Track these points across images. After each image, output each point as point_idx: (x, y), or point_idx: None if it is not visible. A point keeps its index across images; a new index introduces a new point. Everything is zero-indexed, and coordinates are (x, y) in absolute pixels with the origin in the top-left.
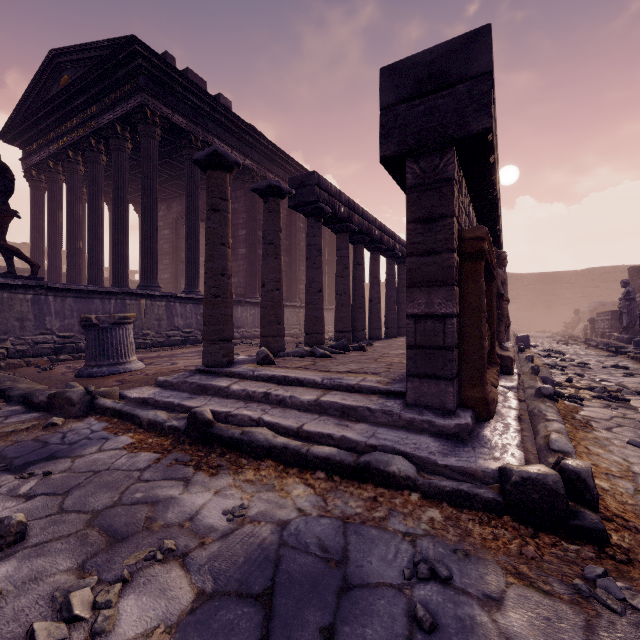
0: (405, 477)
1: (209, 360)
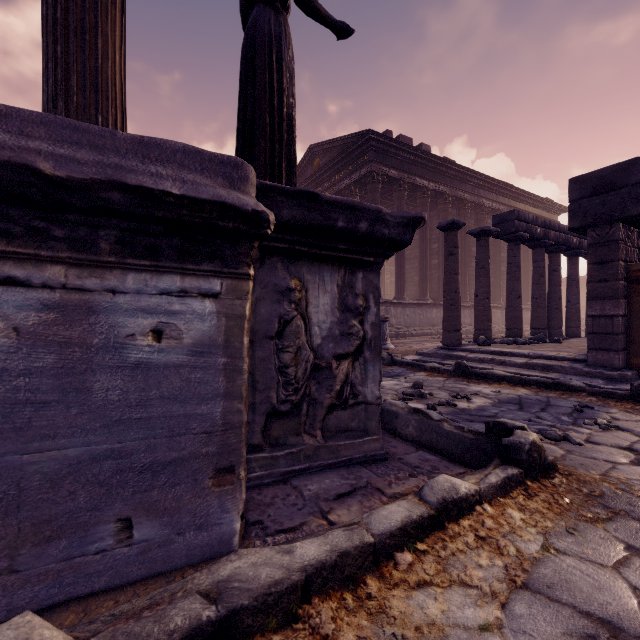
0: (579, 387)
1: (447, 342)
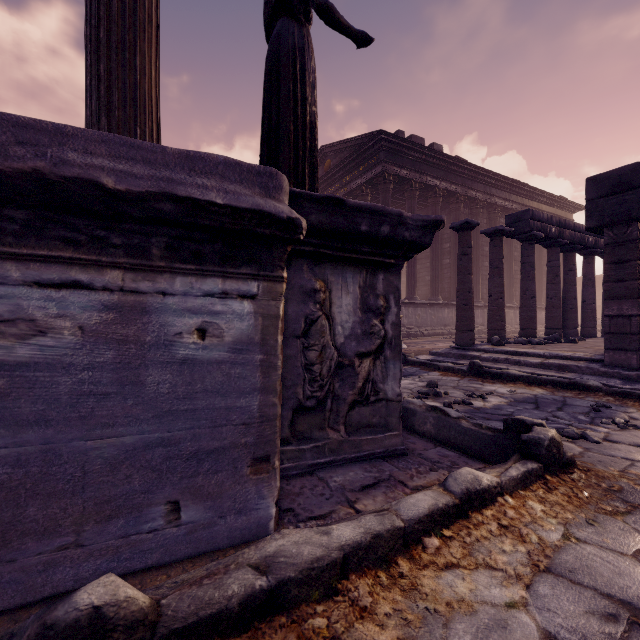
0: (596, 386)
1: (461, 342)
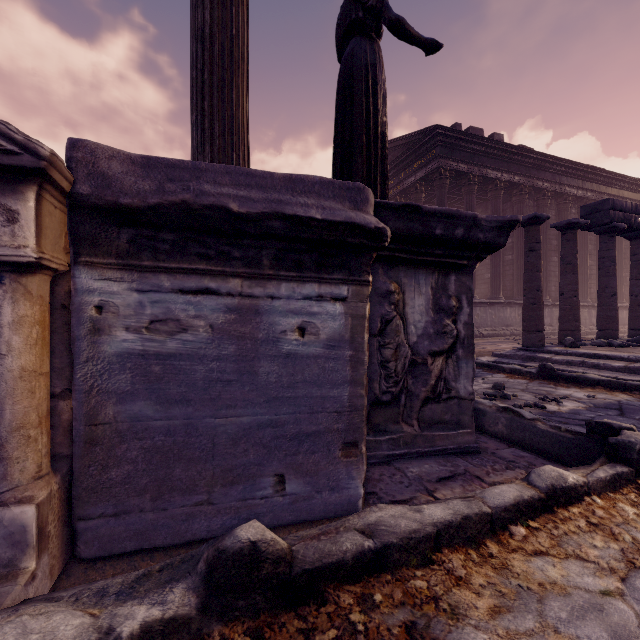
0: None
1: (528, 343)
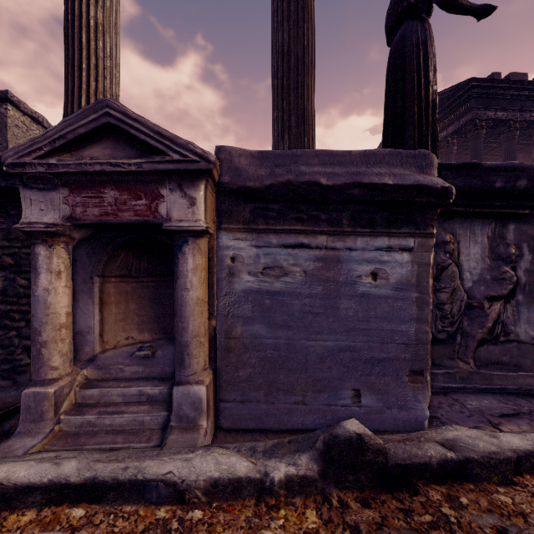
0: None
1: None
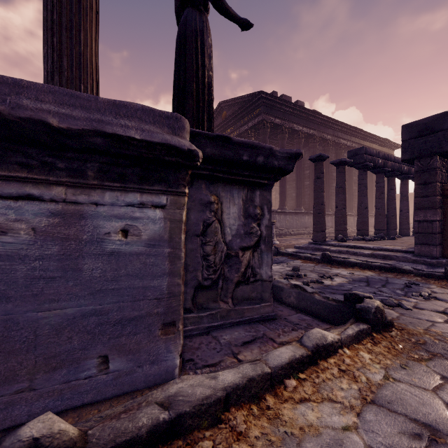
0: (408, 270)
1: (316, 239)
